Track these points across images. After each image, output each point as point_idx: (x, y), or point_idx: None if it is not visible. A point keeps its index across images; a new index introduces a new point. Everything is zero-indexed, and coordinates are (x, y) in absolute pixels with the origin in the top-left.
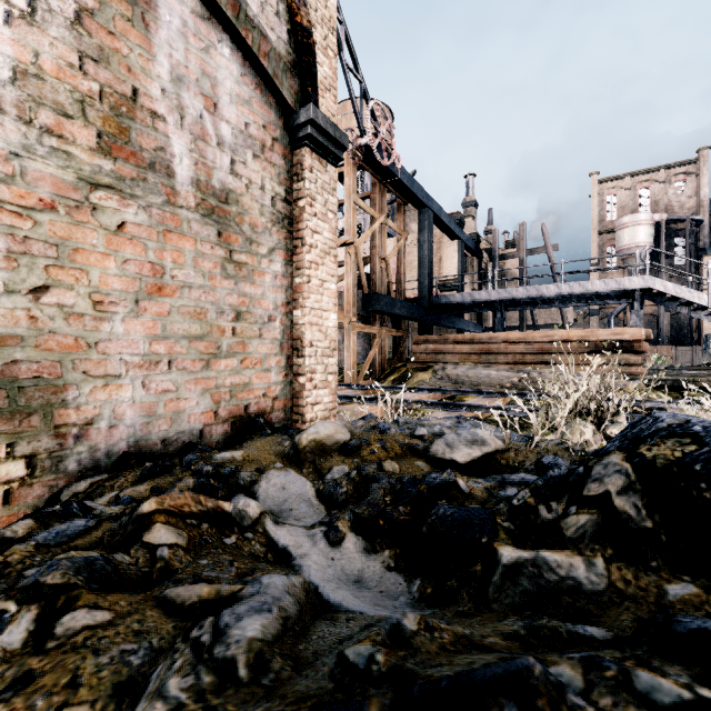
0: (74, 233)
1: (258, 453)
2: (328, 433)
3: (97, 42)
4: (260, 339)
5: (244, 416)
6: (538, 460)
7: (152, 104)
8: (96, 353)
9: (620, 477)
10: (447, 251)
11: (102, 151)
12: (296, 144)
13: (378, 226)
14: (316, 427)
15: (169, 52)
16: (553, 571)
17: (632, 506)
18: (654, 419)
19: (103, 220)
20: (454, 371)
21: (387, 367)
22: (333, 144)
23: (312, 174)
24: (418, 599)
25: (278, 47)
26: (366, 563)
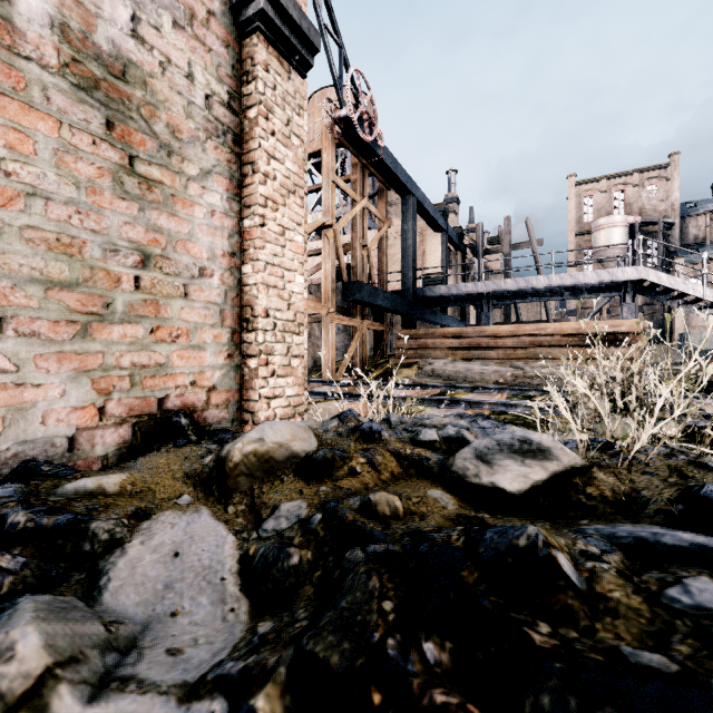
0: None
1: (153, 478)
2: (279, 441)
3: None
4: (186, 300)
5: (158, 414)
6: (688, 494)
7: None
8: None
9: None
10: (430, 244)
11: None
12: (244, 30)
13: (359, 209)
14: (259, 430)
15: None
16: None
17: None
18: None
19: None
20: (442, 366)
21: (368, 363)
22: (299, 40)
23: (268, 75)
24: None
25: None
26: None
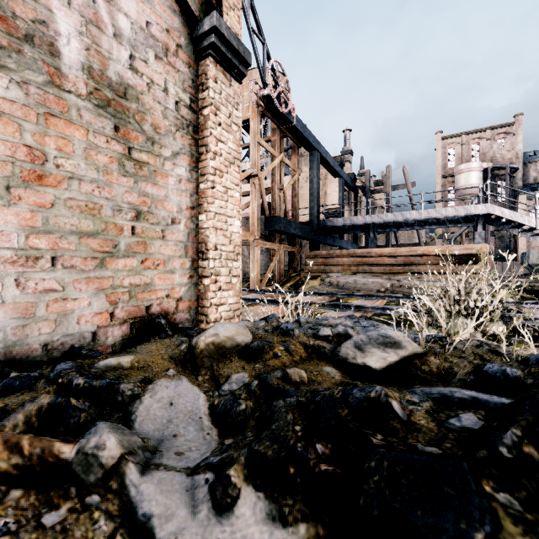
0: None
1: (150, 358)
2: (228, 335)
3: None
4: (163, 240)
5: (146, 317)
6: (477, 369)
7: None
8: None
9: None
10: (330, 186)
11: None
12: (200, 55)
13: (277, 162)
14: (215, 328)
15: None
16: None
17: None
18: None
19: None
20: (339, 279)
21: (284, 276)
22: (237, 59)
23: (217, 85)
24: None
25: None
26: None
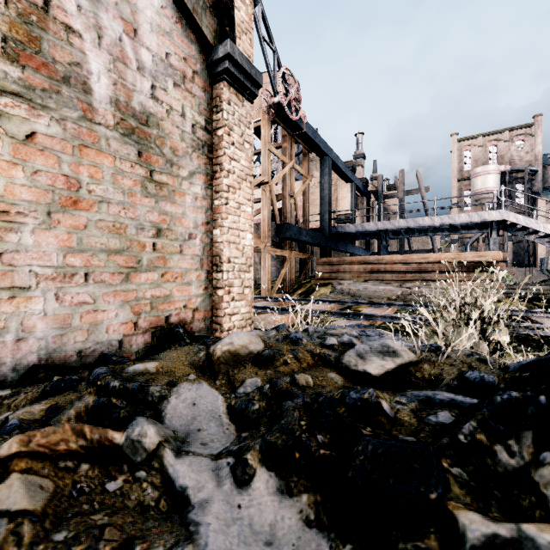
0: None
1: (172, 364)
2: (242, 344)
3: None
4: (181, 255)
5: (165, 326)
6: (460, 375)
7: (67, 19)
8: None
9: None
10: (342, 192)
11: (8, 57)
12: (215, 79)
13: (288, 169)
14: (230, 337)
15: None
16: None
17: None
18: None
19: (9, 128)
20: (350, 286)
21: (295, 283)
22: (249, 81)
23: (230, 107)
24: None
25: None
26: (279, 512)
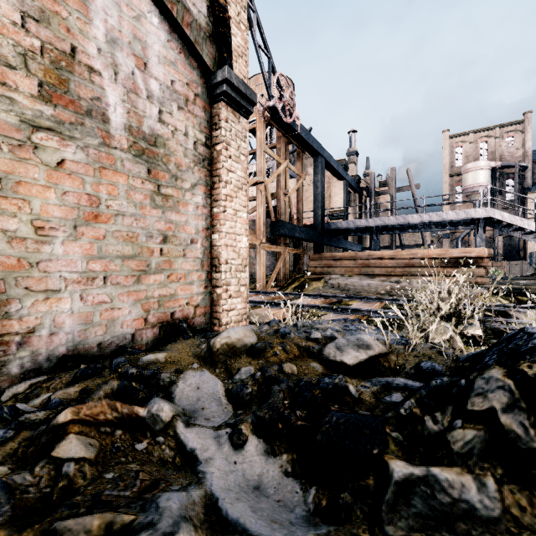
0: (17, 168)
1: (178, 355)
2: (238, 337)
3: (38, 5)
4: (184, 258)
5: (171, 321)
6: (417, 365)
7: (89, 61)
8: (37, 272)
9: (504, 393)
10: (335, 189)
11: (43, 98)
12: (214, 100)
13: (282, 169)
14: (228, 332)
15: (104, 18)
16: (446, 492)
17: (519, 424)
18: (529, 335)
19: (44, 157)
20: (341, 281)
21: (289, 277)
22: (245, 100)
23: (227, 124)
24: (313, 512)
25: (199, 19)
26: (265, 467)
